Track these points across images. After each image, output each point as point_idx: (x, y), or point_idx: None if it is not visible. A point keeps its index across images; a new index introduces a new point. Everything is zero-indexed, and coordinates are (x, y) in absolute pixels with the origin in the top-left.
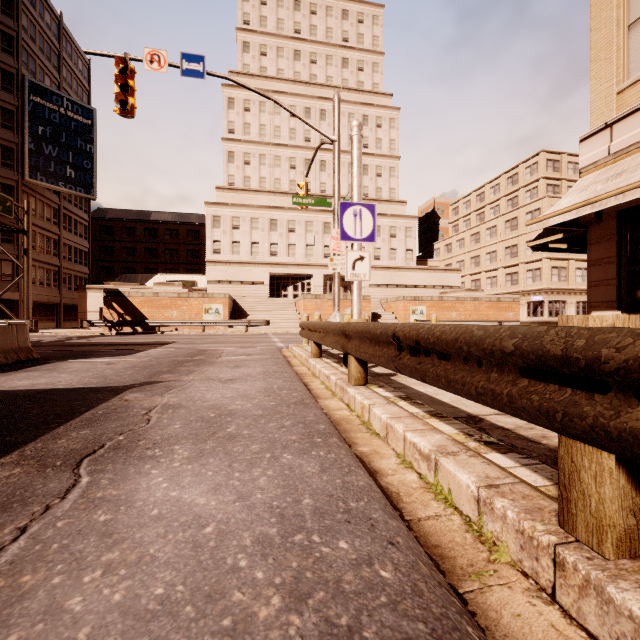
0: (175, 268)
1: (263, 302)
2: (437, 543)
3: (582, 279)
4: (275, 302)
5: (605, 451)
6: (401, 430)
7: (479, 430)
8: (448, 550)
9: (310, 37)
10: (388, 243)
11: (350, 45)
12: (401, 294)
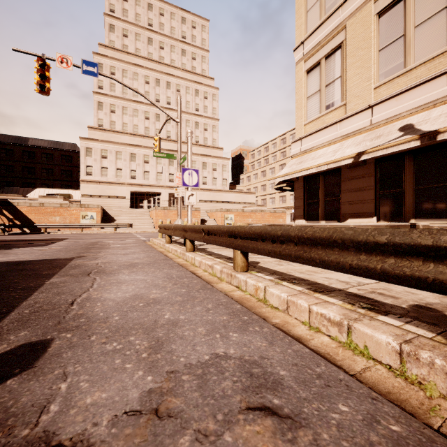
0: (51, 183)
1: (126, 211)
2: (209, 281)
3: None
4: (135, 211)
5: (238, 250)
6: (204, 261)
7: (229, 260)
8: (211, 281)
9: (159, 30)
10: (211, 174)
11: (187, 41)
12: (220, 207)
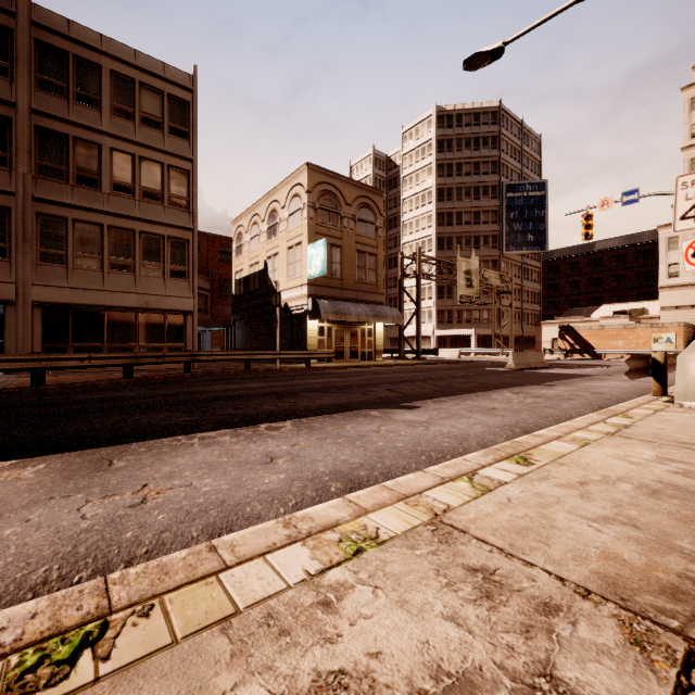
0: (622, 294)
1: None
2: None
3: None
4: None
5: None
6: None
7: None
8: None
9: None
10: None
11: None
12: None
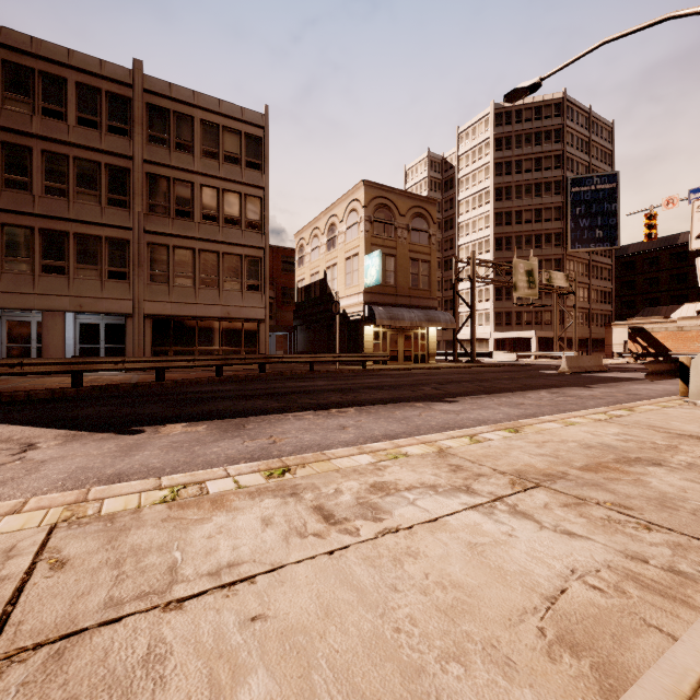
0: None
1: None
2: None
3: None
4: None
5: None
6: None
7: None
8: None
9: None
10: None
11: None
12: None
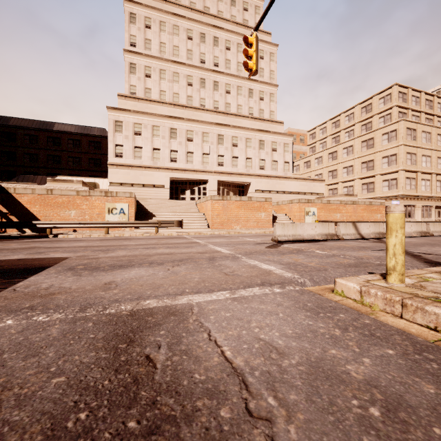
0: (78, 174)
1: (166, 203)
2: None
3: (425, 188)
4: (177, 203)
5: None
6: None
7: None
8: None
9: None
10: (270, 156)
11: None
12: (280, 199)
